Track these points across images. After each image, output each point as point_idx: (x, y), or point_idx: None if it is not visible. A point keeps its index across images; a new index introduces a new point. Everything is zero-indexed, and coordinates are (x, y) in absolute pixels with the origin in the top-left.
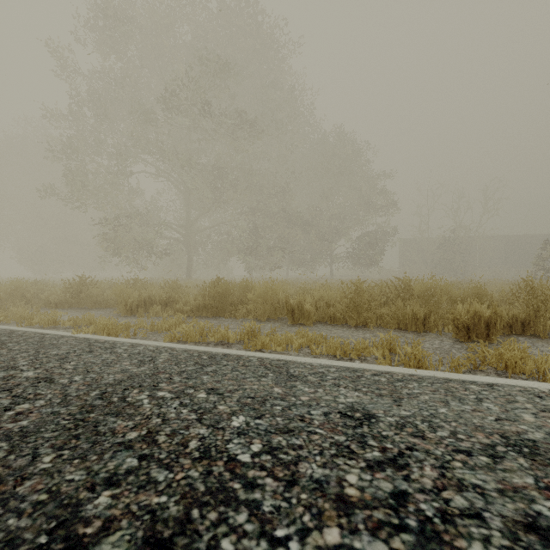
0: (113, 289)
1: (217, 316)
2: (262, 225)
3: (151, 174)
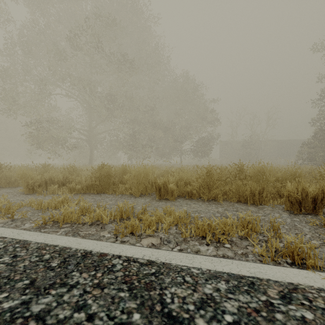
0: (16, 172)
1: (102, 193)
2: (138, 131)
3: (64, 96)
